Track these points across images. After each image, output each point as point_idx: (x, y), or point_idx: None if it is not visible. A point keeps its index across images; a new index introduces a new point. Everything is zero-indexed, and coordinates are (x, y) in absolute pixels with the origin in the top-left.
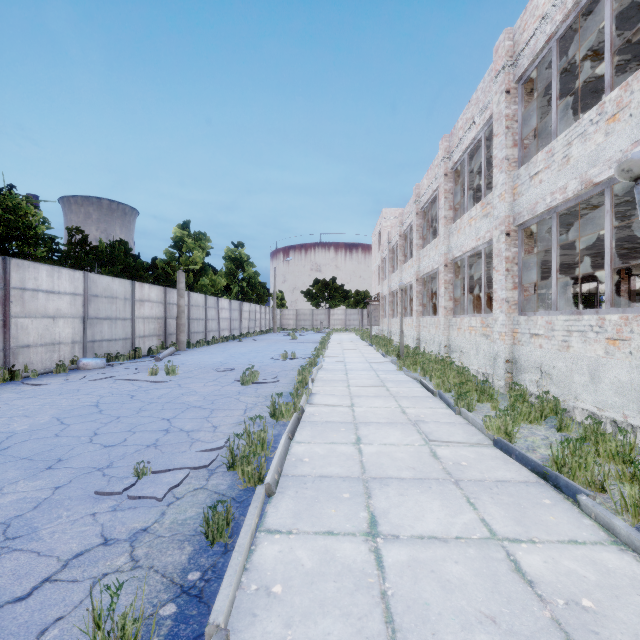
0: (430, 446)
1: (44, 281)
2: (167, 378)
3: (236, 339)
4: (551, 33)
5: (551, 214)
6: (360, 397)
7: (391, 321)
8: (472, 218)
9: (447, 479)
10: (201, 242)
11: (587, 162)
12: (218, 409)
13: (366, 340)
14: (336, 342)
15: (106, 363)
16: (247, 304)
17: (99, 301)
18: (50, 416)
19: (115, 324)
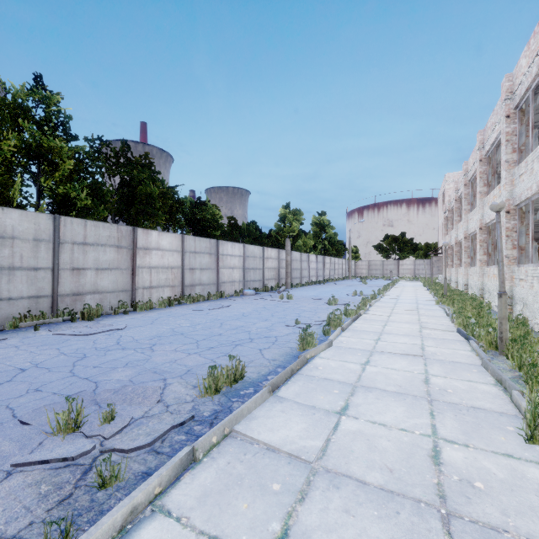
0: (421, 329)
1: (229, 250)
2: (288, 300)
3: (321, 283)
4: (527, 87)
5: (529, 201)
6: (397, 313)
7: (450, 270)
8: (494, 196)
9: (418, 336)
10: (297, 216)
11: (538, 175)
12: (318, 312)
13: (426, 286)
14: (399, 287)
15: (255, 293)
16: (328, 258)
17: (249, 259)
18: (251, 309)
19: (255, 272)
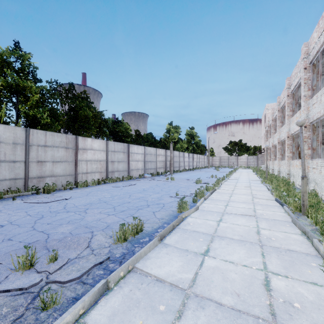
0: (253, 199)
1: (135, 150)
2: (171, 181)
3: (191, 170)
4: (317, 50)
5: (319, 120)
6: (237, 189)
7: (269, 162)
8: (297, 117)
9: (251, 203)
10: (177, 129)
11: None
12: (190, 188)
13: (255, 172)
14: (238, 172)
15: (151, 176)
16: (196, 155)
17: (148, 156)
18: (148, 186)
19: (151, 163)
